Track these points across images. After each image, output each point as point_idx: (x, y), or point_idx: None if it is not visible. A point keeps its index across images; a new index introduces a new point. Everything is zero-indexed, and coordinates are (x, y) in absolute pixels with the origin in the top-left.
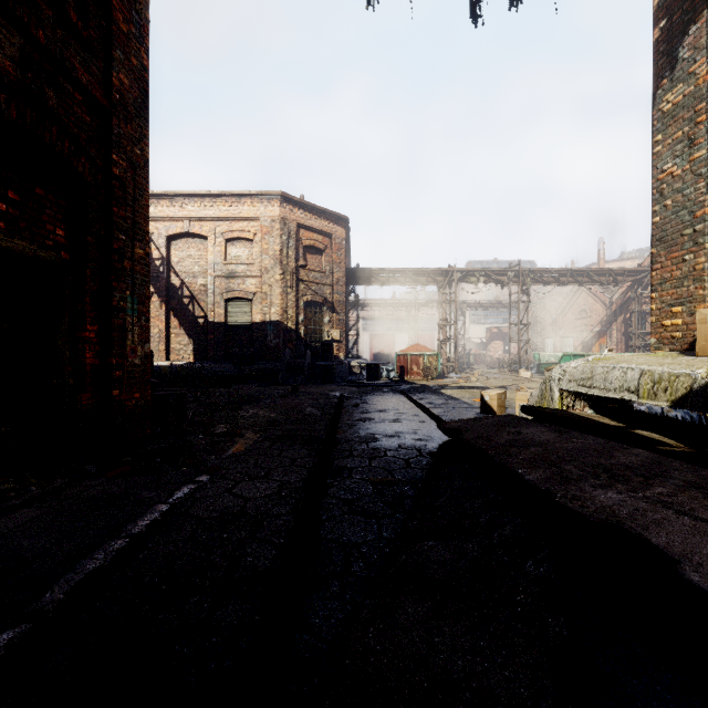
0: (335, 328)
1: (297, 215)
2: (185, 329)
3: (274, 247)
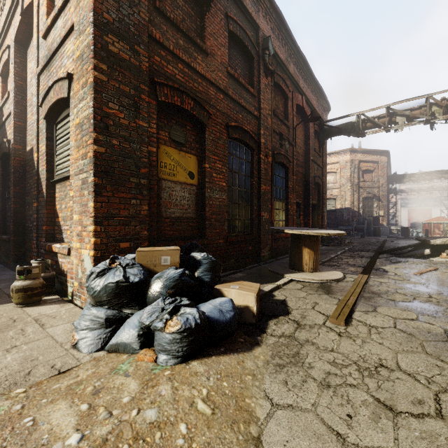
0: (380, 209)
1: (358, 157)
2: None
3: (347, 174)
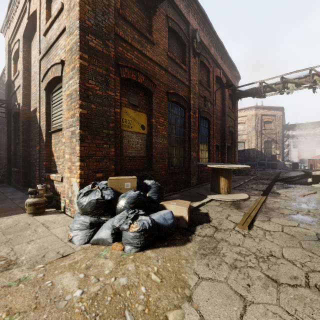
0: (277, 149)
1: (261, 111)
2: None
3: (252, 124)
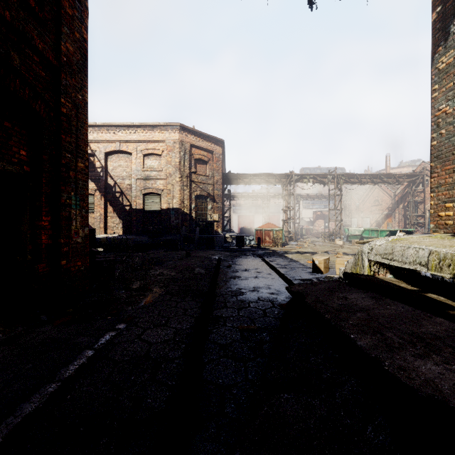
0: (215, 212)
1: (190, 138)
2: (117, 213)
3: (175, 159)
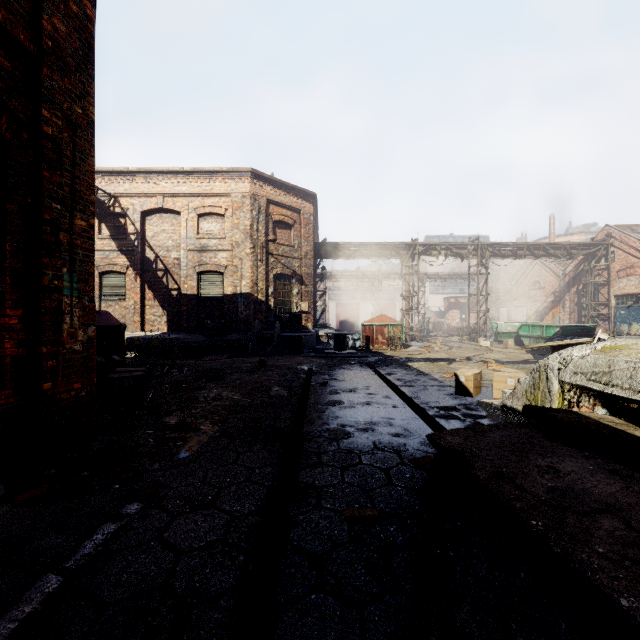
0: (304, 299)
1: (266, 191)
2: (159, 300)
3: (245, 222)
